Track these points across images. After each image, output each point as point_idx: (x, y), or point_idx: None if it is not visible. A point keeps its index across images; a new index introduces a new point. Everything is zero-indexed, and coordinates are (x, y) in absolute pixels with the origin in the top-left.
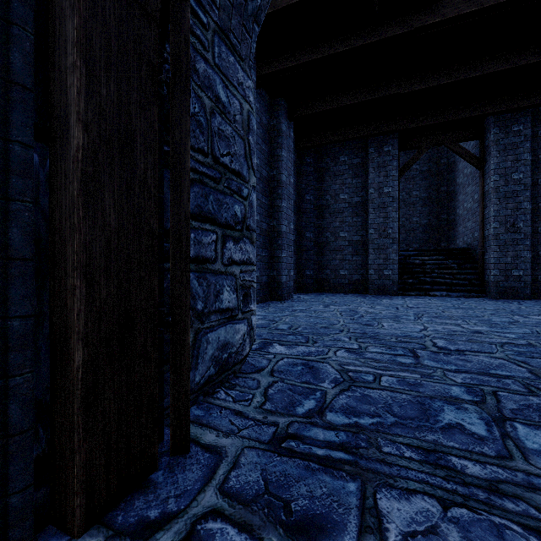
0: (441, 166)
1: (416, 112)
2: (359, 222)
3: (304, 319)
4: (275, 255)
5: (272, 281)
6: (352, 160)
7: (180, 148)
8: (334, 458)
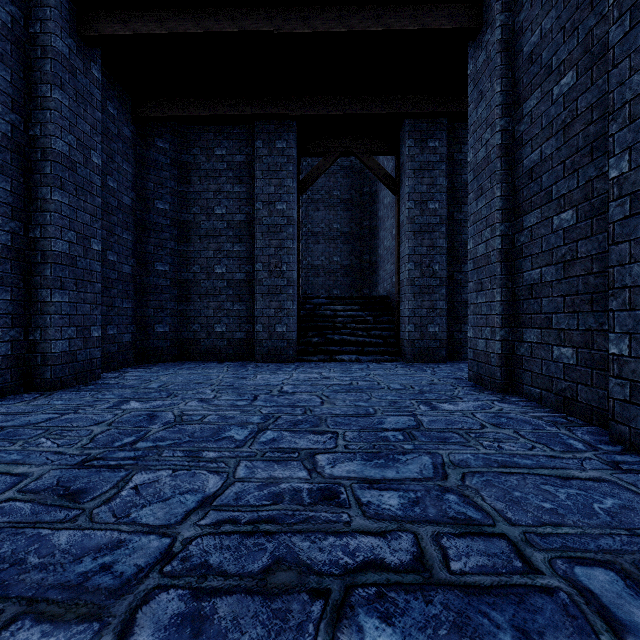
0: (364, 195)
1: (314, 93)
2: (244, 252)
3: None
4: (37, 299)
5: (32, 352)
6: (233, 156)
7: None
8: None
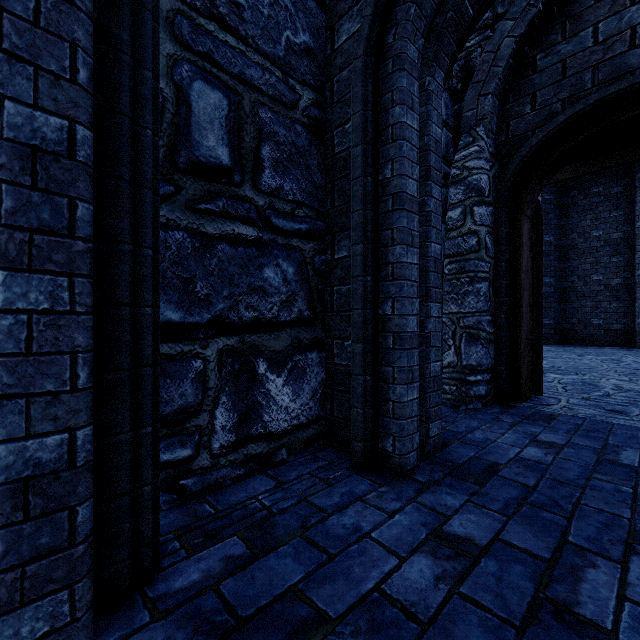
0: None
1: None
2: (621, 262)
3: (562, 363)
4: None
5: None
6: (609, 189)
7: (539, 267)
8: (622, 404)
